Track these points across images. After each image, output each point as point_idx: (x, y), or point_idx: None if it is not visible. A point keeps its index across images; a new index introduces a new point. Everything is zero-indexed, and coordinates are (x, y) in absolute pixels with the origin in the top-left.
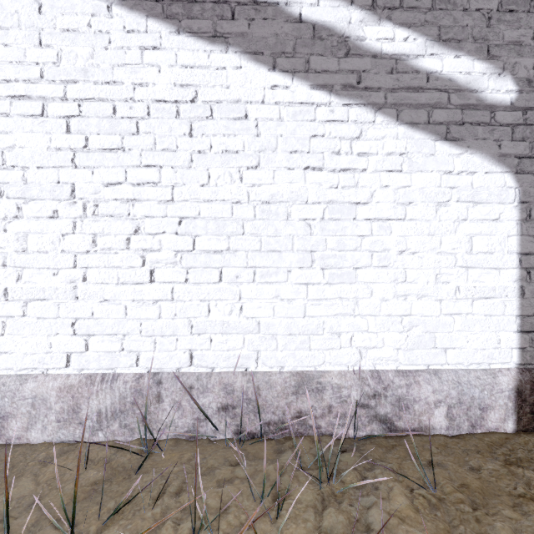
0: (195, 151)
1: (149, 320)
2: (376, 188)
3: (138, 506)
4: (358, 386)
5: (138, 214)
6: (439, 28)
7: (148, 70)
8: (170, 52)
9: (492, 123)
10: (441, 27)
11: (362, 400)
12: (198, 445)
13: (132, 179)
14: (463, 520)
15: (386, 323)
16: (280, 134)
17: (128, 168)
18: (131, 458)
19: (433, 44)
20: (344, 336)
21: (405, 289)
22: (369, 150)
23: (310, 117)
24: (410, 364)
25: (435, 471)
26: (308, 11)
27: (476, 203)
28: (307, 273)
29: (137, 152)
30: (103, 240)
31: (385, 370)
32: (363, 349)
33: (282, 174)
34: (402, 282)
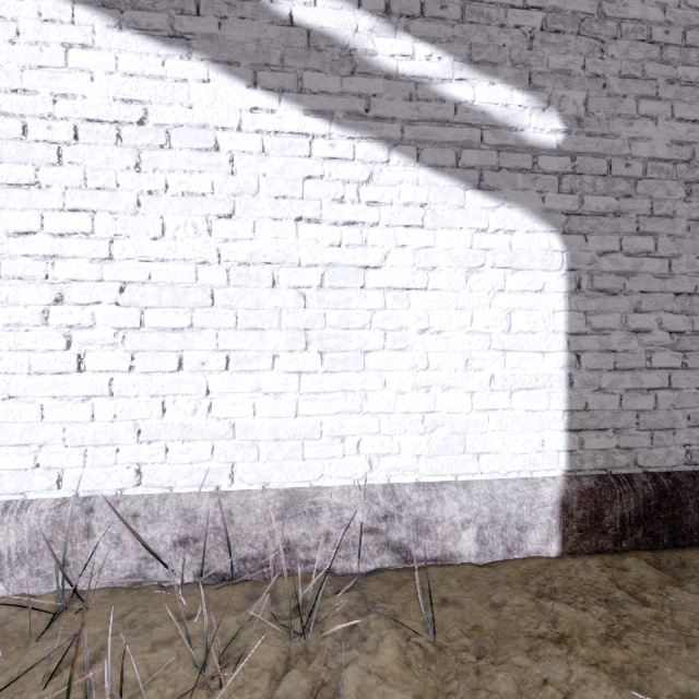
0: (144, 191)
1: (77, 424)
2: (391, 249)
3: (21, 688)
4: (364, 506)
5: (60, 276)
6: (470, 47)
7: (75, 77)
8: (108, 53)
9: (535, 169)
10: (473, 46)
11: (370, 524)
12: (143, 594)
13: (51, 228)
14: (460, 673)
15: (404, 422)
16: (264, 173)
17: (45, 211)
18: (38, 618)
19: (463, 66)
20: (348, 441)
21: (427, 379)
22: (381, 199)
23: (304, 152)
24: (433, 474)
25: (446, 612)
26: (301, 12)
27: (516, 269)
28: (300, 358)
29: (59, 190)
30: (8, 313)
31: (401, 484)
32: (373, 456)
33: (266, 227)
34: (424, 369)
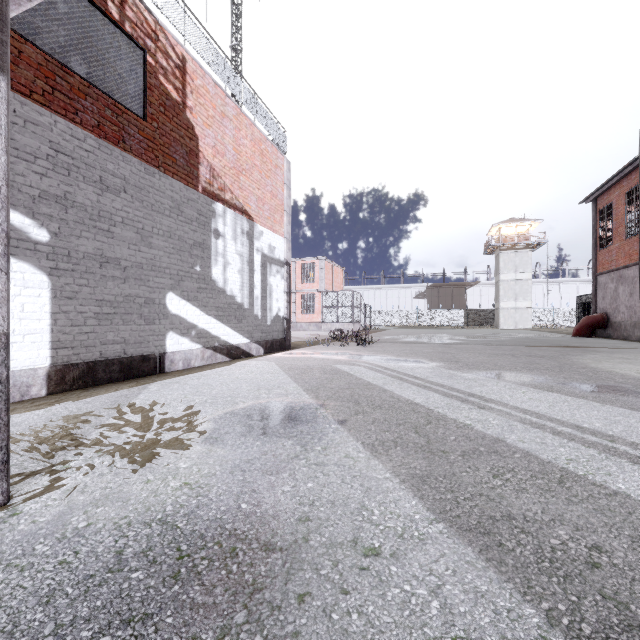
0: None
1: None
2: None
3: None
4: None
5: None
6: None
7: None
8: None
9: (36, 250)
10: None
11: None
12: None
13: None
14: None
15: None
16: None
17: None
18: None
19: None
20: None
21: None
22: None
23: None
24: None
25: None
26: None
27: (27, 287)
28: None
29: None
30: None
31: None
32: None
33: None
34: None
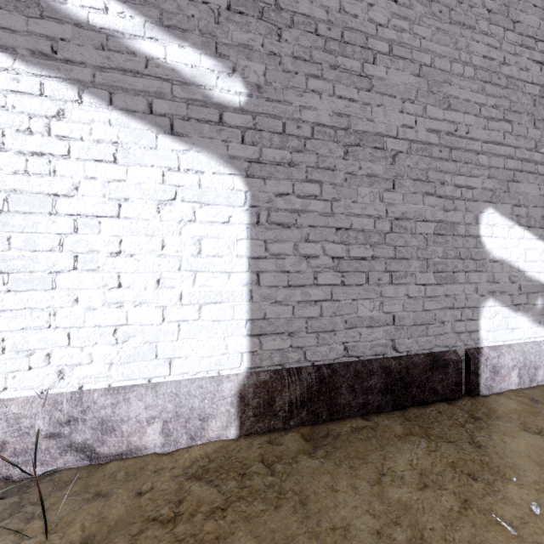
0: None
1: None
2: (81, 180)
3: None
4: (46, 413)
5: None
6: (161, 12)
7: None
8: None
9: (221, 123)
10: (164, 12)
11: (52, 429)
12: None
13: None
14: None
15: (95, 335)
16: None
17: None
18: None
19: (154, 28)
20: (35, 354)
21: (119, 296)
22: (71, 134)
23: None
24: (125, 379)
25: (87, 506)
26: None
27: (204, 204)
28: None
29: None
30: None
31: (92, 390)
32: (63, 367)
33: None
34: (116, 288)
